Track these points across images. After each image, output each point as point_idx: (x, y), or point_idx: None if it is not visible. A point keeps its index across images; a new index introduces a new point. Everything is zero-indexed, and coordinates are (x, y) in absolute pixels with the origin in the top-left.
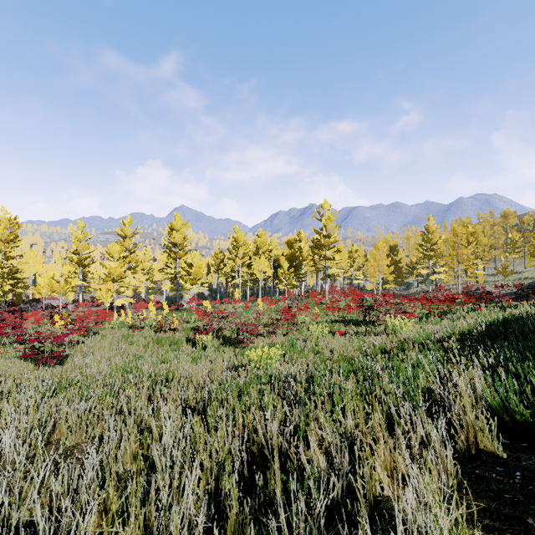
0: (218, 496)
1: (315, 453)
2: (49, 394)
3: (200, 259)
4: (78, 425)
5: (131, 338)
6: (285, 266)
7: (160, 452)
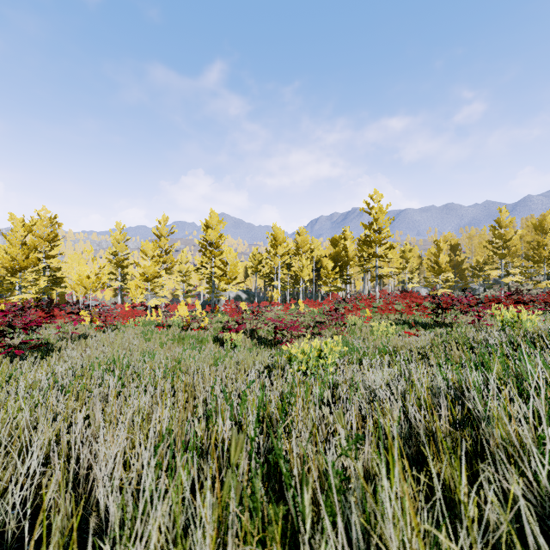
0: None
1: None
2: None
3: (235, 257)
4: None
5: (150, 334)
6: (329, 265)
7: None
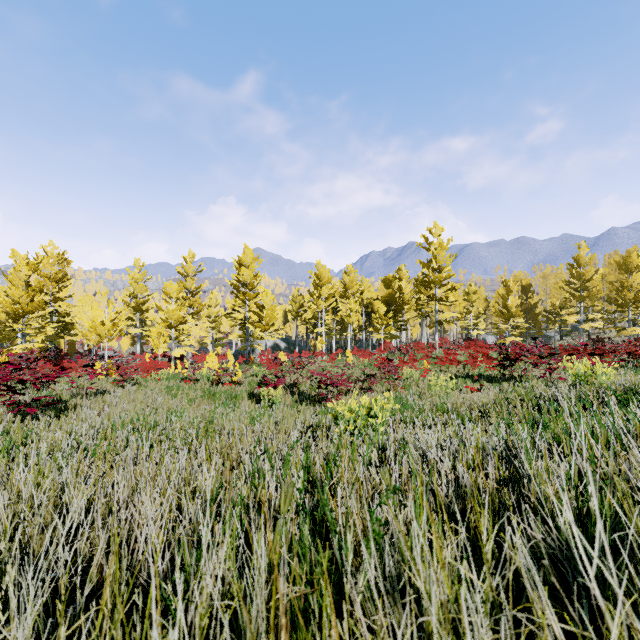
0: None
1: None
2: None
3: (273, 300)
4: None
5: (176, 390)
6: (381, 309)
7: None
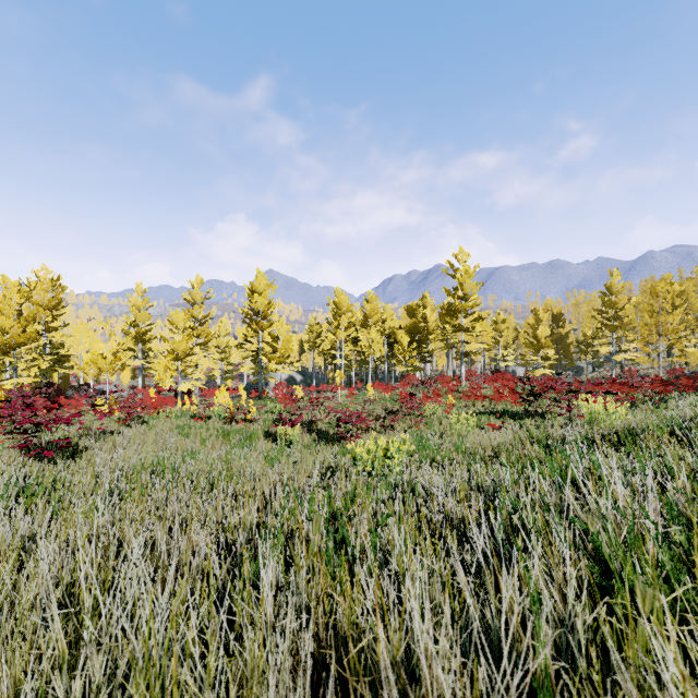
0: None
1: None
2: (7, 504)
3: (289, 330)
4: None
5: (188, 429)
6: (404, 340)
7: None
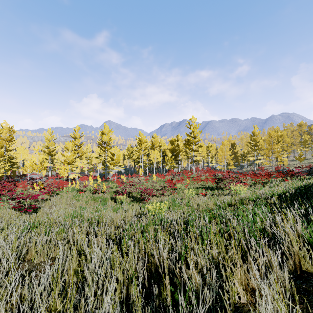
0: (128, 301)
1: (193, 272)
2: (27, 230)
3: (119, 151)
4: (42, 250)
5: (78, 197)
6: (169, 155)
7: (90, 271)
